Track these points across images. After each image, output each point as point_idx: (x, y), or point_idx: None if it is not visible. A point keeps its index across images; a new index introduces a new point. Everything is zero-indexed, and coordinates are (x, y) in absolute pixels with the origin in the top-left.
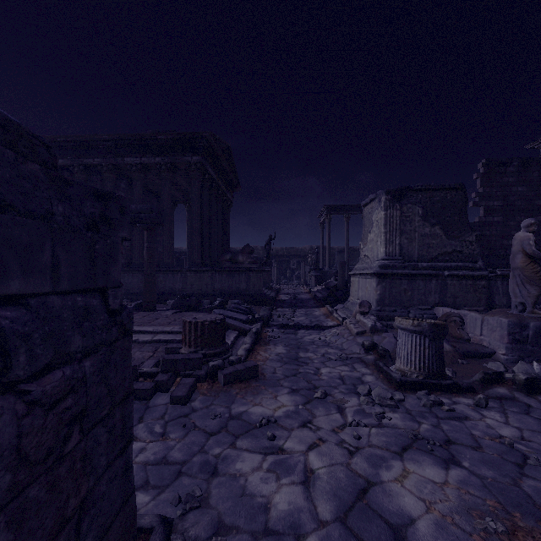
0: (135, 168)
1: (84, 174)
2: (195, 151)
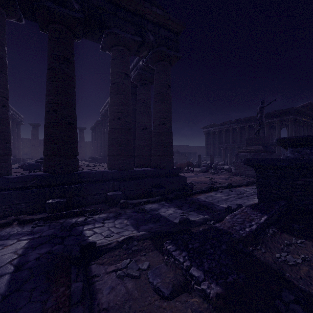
0: (266, 124)
1: (248, 128)
2: (290, 114)
